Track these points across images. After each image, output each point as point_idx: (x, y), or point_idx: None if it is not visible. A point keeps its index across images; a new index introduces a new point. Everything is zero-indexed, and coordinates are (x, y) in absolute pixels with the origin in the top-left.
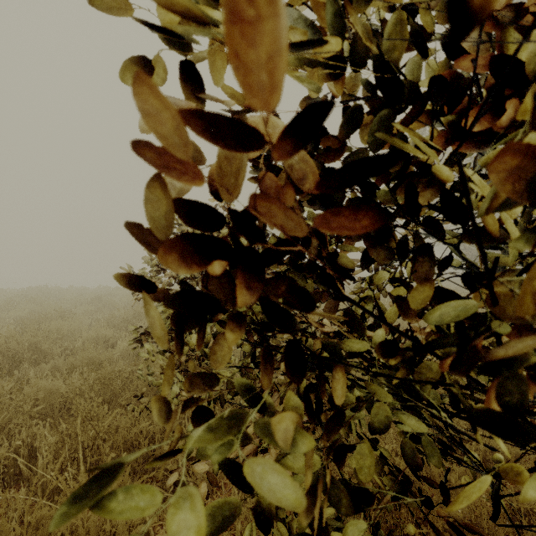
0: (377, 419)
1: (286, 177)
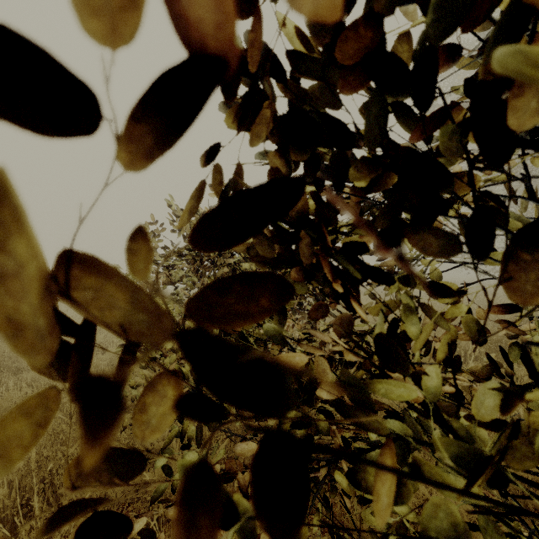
0: (435, 531)
1: (277, 119)
